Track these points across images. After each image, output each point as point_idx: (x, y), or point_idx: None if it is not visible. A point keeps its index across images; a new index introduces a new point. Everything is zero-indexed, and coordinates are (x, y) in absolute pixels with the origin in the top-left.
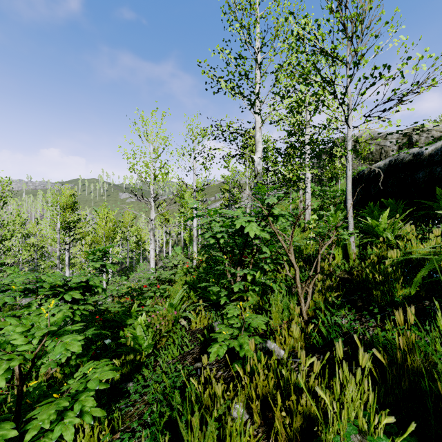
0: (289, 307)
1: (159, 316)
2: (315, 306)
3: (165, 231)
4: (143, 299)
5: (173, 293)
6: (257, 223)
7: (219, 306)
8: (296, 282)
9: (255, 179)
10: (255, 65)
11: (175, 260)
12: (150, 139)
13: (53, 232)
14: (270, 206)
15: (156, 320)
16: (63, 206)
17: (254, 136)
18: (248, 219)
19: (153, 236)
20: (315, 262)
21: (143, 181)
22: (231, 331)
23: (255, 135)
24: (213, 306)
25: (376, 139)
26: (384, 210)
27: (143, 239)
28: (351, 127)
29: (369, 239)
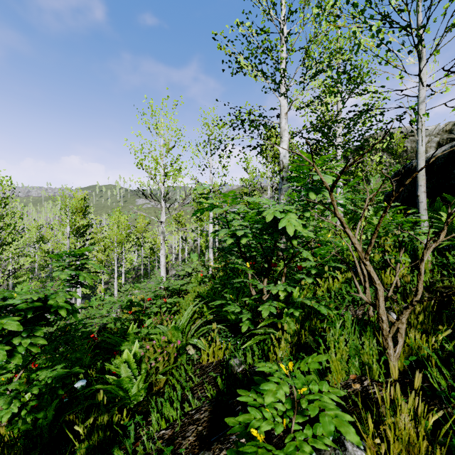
0: (359, 352)
1: (155, 347)
2: (412, 353)
3: (181, 237)
4: (145, 315)
5: (184, 308)
6: (297, 214)
7: (240, 331)
8: (379, 311)
9: (282, 172)
10: (281, 40)
11: (189, 267)
12: (159, 131)
13: (63, 237)
14: (318, 188)
15: (151, 352)
16: (73, 209)
17: (279, 124)
18: (283, 209)
19: (164, 241)
20: (396, 274)
21: (152, 179)
22: (269, 423)
23: (281, 122)
24: (231, 329)
25: (411, 136)
26: (453, 206)
27: (158, 246)
28: (424, 84)
29: (448, 242)
